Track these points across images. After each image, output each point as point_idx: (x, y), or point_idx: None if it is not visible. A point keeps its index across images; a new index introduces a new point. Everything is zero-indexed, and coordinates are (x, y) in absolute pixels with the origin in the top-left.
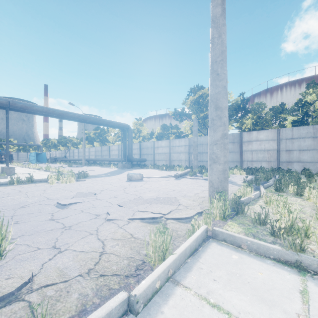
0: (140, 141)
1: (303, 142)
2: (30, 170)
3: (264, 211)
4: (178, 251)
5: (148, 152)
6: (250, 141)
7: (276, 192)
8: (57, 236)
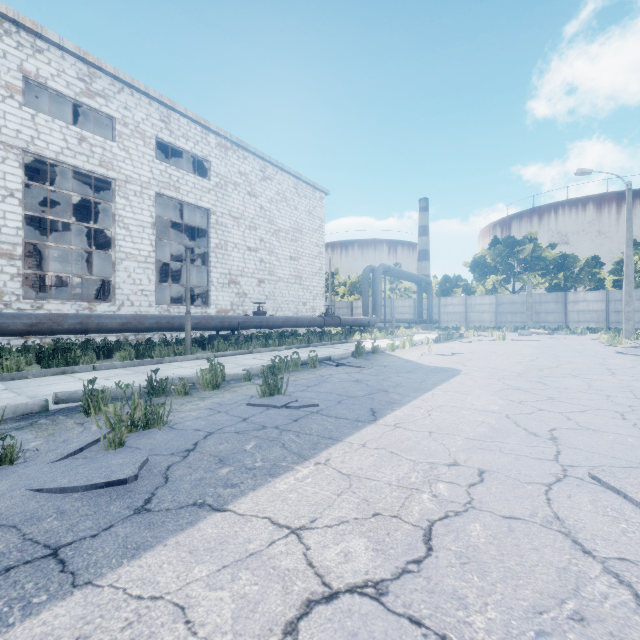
0: (400, 295)
1: None
2: None
3: None
4: None
5: None
6: (576, 301)
7: None
8: None
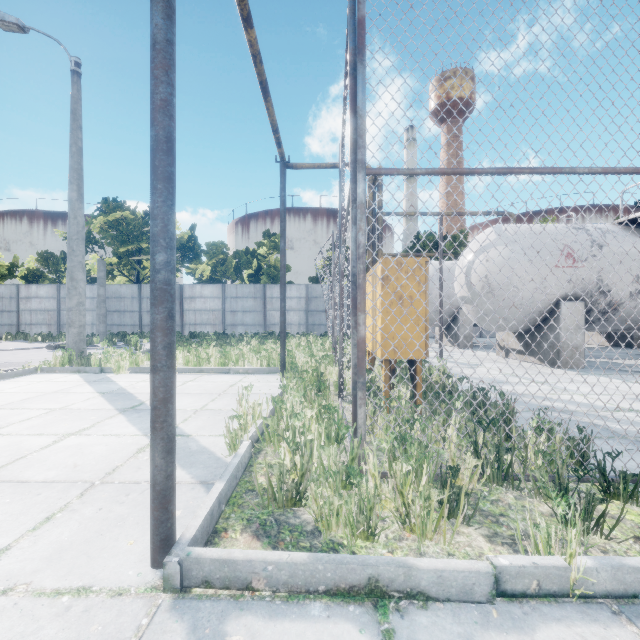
0: None
1: (247, 302)
2: None
3: None
4: (4, 372)
5: (2, 307)
6: (193, 297)
7: None
8: None
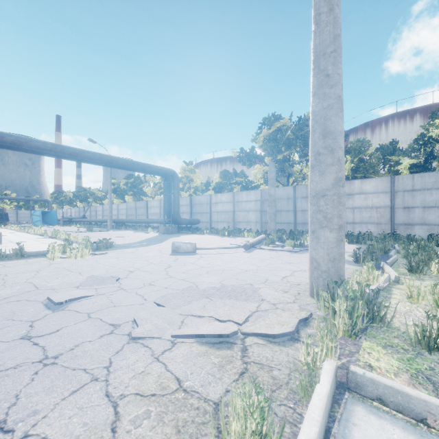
0: (191, 194)
1: (429, 195)
2: (28, 236)
3: (414, 314)
4: None
5: (203, 210)
6: (350, 194)
7: (411, 274)
8: (20, 388)
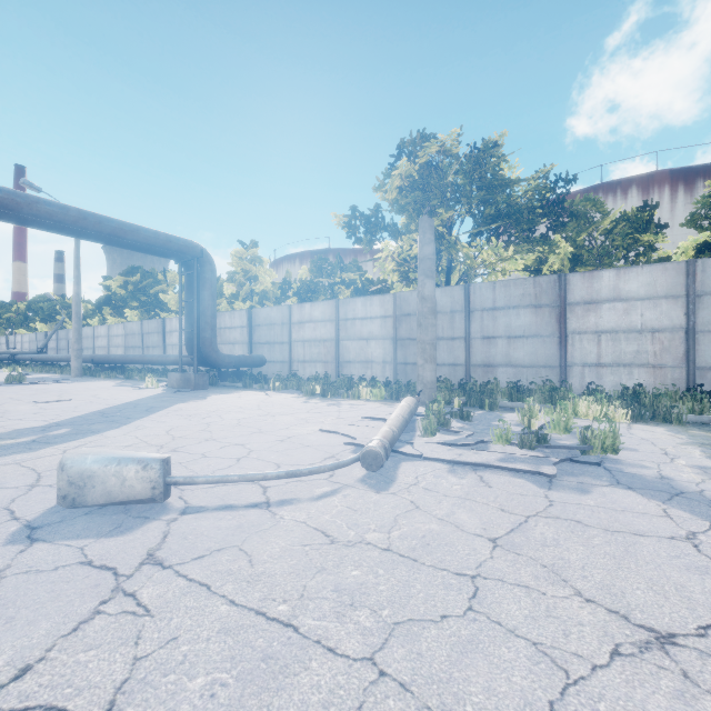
0: (253, 306)
1: None
2: None
3: None
4: None
5: (274, 337)
6: (592, 301)
7: None
8: None
